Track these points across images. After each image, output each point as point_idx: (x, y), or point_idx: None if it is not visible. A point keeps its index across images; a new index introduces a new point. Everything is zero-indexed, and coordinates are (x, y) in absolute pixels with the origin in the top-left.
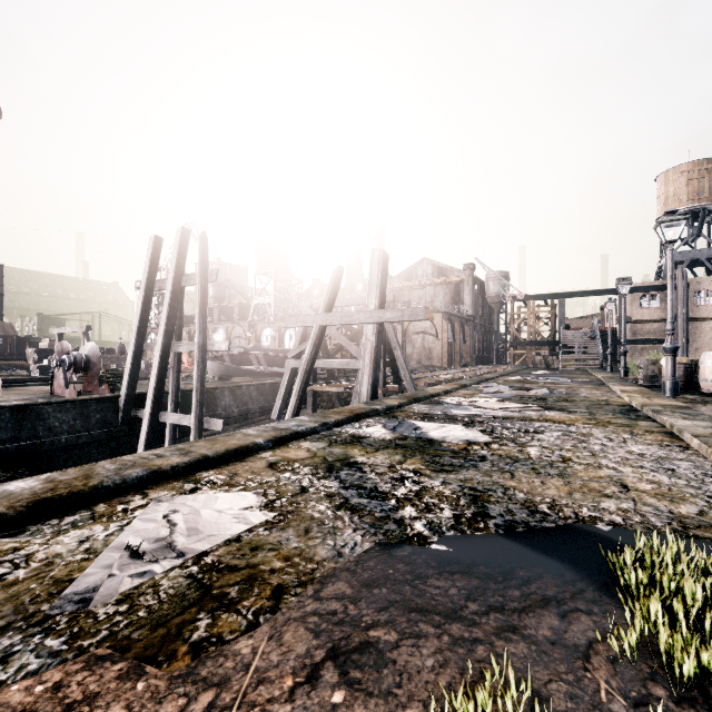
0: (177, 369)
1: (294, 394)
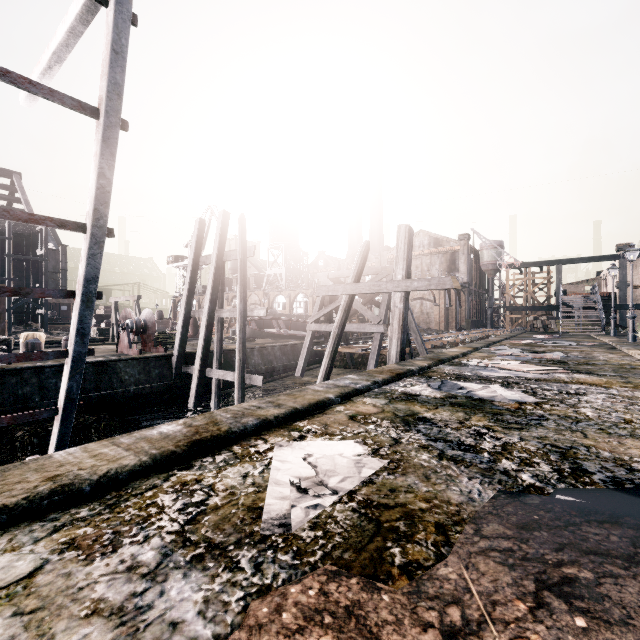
0: (220, 332)
1: (326, 355)
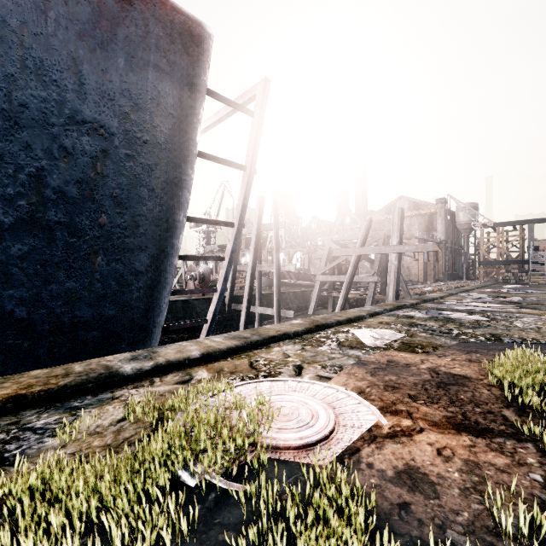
0: (260, 281)
1: (341, 296)
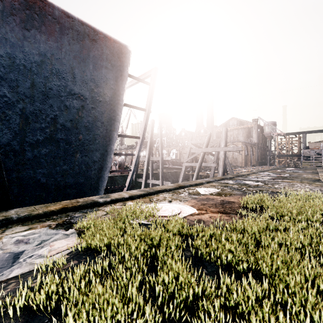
0: (152, 166)
1: (195, 174)
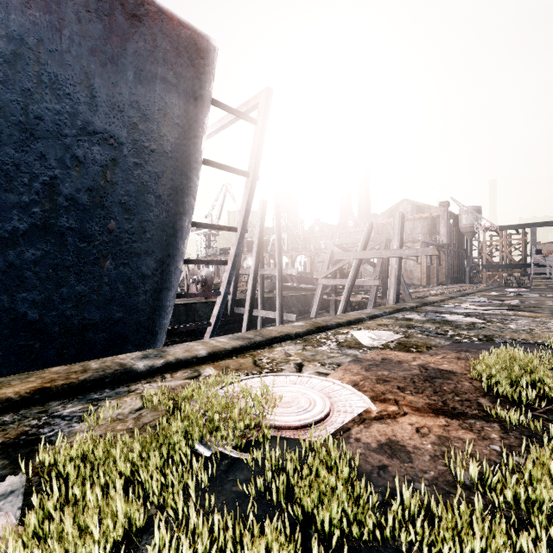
0: (262, 285)
1: (343, 299)
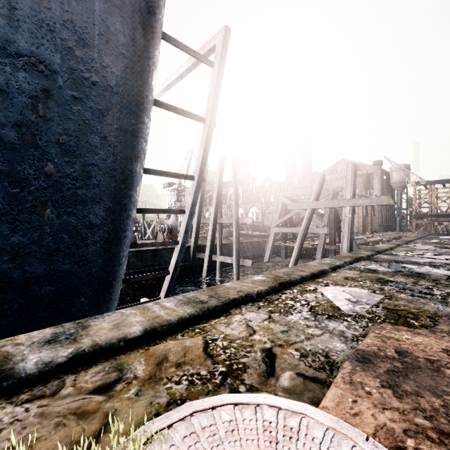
0: (221, 233)
1: (296, 247)
